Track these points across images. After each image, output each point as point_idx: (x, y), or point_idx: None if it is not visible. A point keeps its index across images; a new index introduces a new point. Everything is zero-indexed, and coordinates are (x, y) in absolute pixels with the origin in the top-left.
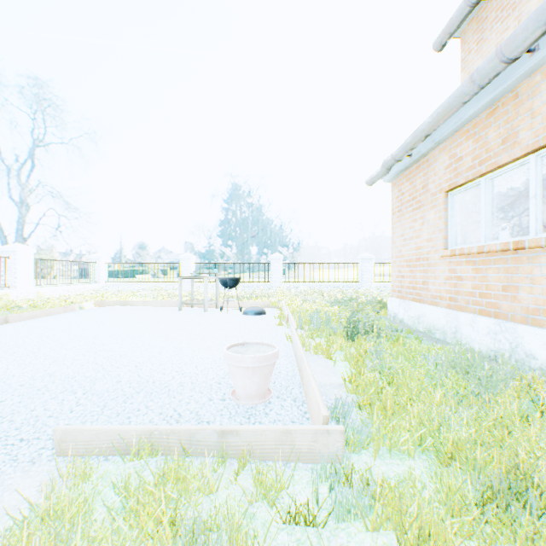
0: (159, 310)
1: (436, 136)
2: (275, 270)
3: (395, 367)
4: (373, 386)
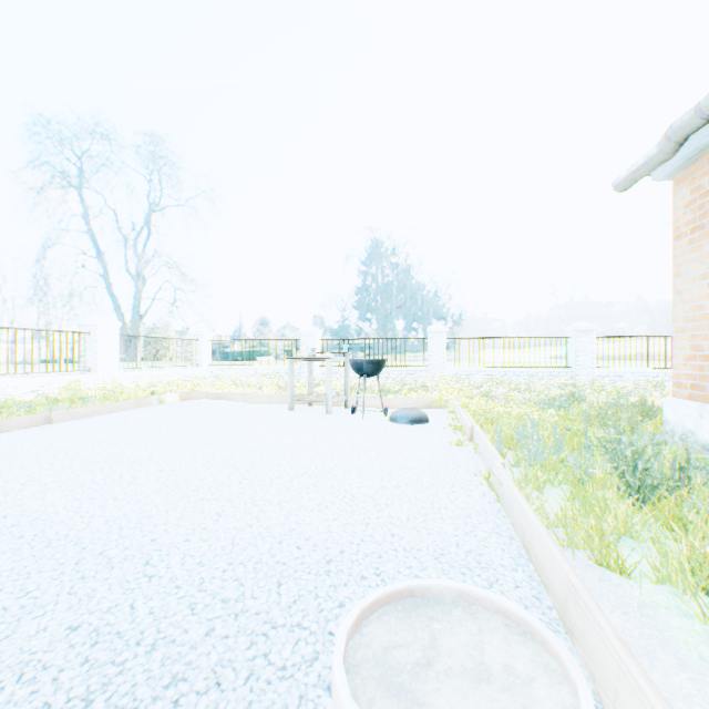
0: (261, 408)
1: None
2: (433, 350)
3: None
4: None
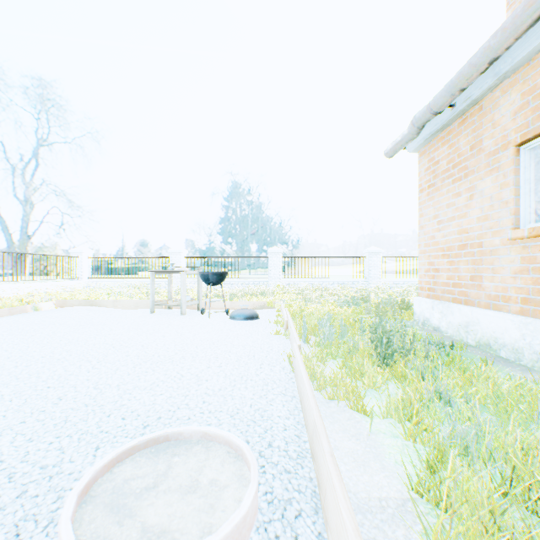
0: (127, 312)
1: (502, 65)
2: (273, 266)
3: (503, 444)
4: (503, 535)
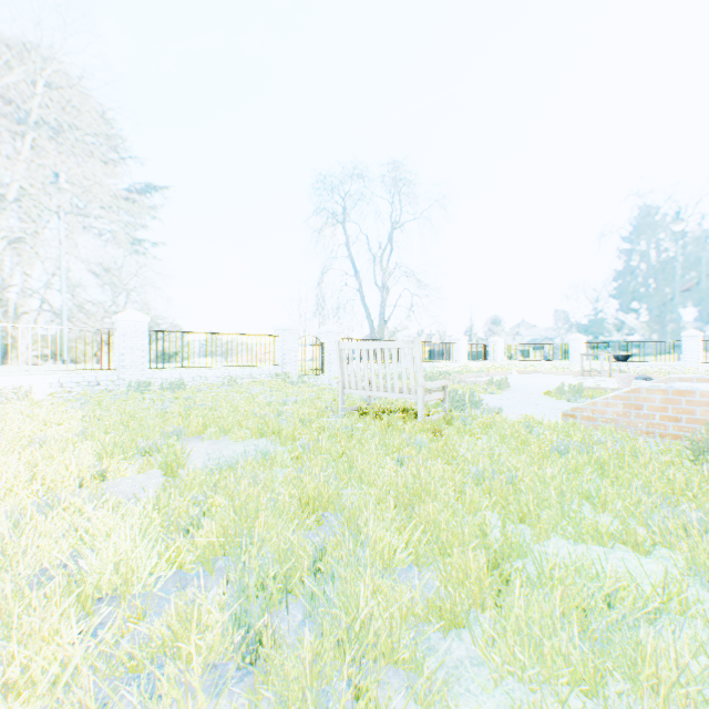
0: (564, 376)
1: None
2: (687, 349)
3: None
4: None
